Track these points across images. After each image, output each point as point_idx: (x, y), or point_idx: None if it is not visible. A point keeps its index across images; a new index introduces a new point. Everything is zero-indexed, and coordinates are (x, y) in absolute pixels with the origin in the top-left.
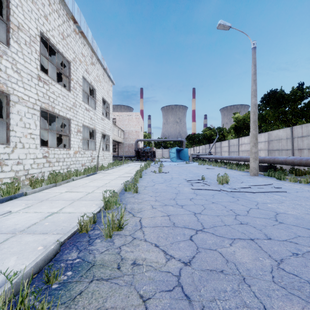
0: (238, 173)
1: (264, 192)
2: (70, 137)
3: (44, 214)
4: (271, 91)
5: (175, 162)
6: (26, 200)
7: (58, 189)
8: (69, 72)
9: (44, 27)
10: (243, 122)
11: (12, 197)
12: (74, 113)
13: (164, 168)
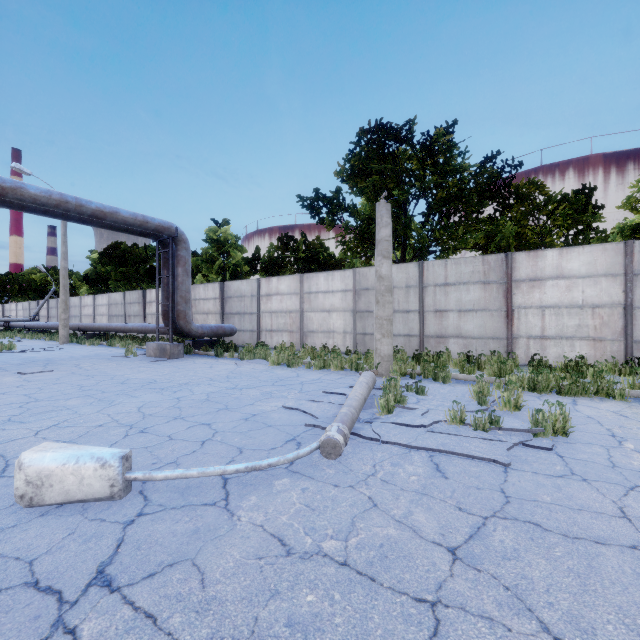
0: (50, 343)
1: (38, 351)
2: None
3: None
4: (116, 243)
5: None
6: None
7: None
8: None
9: None
10: (97, 272)
11: None
12: None
13: None
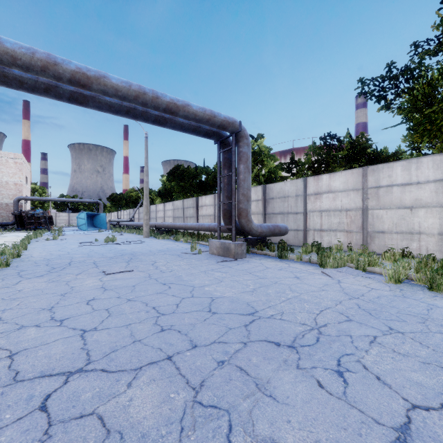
0: (138, 237)
1: (128, 243)
2: None
3: None
4: (177, 166)
5: (85, 230)
6: None
7: None
8: None
9: None
10: (165, 188)
11: None
12: None
13: (63, 237)
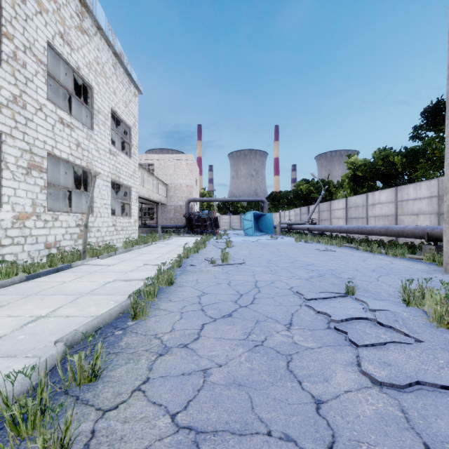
0: (404, 265)
1: None
2: (0, 177)
3: None
4: (439, 100)
5: (251, 235)
6: None
7: None
8: None
9: None
10: (371, 167)
11: None
12: (16, 121)
13: (235, 250)
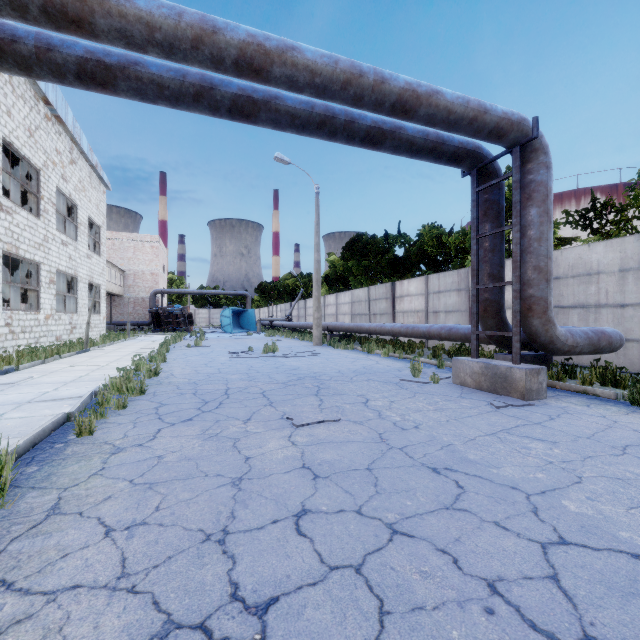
0: (304, 344)
1: (297, 356)
2: (39, 292)
3: (74, 376)
4: (357, 235)
5: (230, 332)
6: (29, 373)
7: (52, 365)
8: (38, 186)
9: (7, 129)
10: (336, 272)
11: (7, 371)
12: (45, 253)
13: (207, 342)
